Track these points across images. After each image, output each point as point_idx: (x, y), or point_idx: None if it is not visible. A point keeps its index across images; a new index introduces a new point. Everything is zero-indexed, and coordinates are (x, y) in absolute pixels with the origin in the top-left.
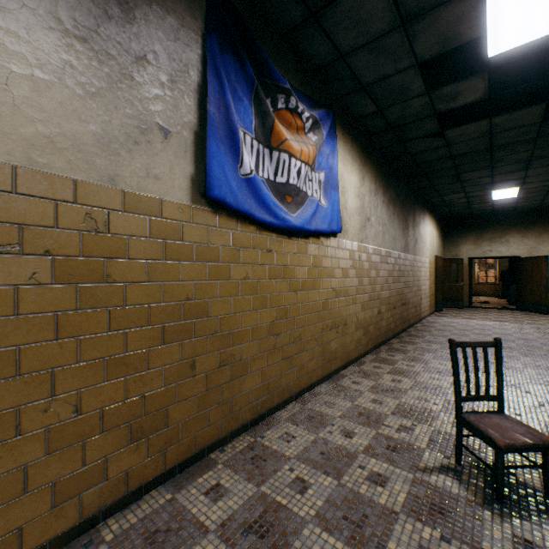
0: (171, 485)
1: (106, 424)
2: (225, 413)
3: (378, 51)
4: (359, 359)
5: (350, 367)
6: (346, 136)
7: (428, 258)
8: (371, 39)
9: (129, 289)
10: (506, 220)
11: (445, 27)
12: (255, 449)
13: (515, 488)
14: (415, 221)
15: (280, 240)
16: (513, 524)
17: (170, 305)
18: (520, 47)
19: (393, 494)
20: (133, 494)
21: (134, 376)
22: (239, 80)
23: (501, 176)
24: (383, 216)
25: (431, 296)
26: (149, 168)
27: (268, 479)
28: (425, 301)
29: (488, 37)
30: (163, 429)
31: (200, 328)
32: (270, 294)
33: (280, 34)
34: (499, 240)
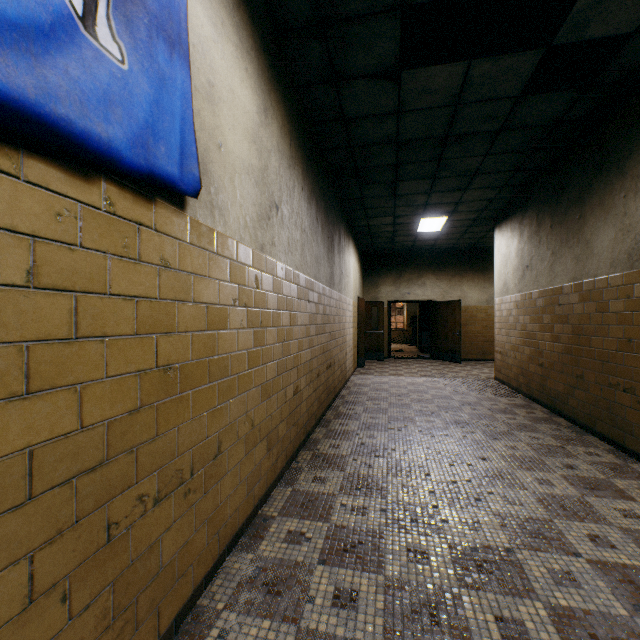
0: None
1: None
2: None
3: None
4: (258, 513)
5: (231, 561)
6: None
7: (352, 299)
8: None
9: None
10: (423, 260)
11: None
12: None
13: None
14: (341, 245)
15: None
16: None
17: None
18: None
19: None
20: None
21: None
22: None
23: (438, 195)
24: (302, 215)
25: (354, 348)
26: None
27: None
28: (350, 356)
29: None
30: None
31: None
32: None
33: None
34: (417, 282)
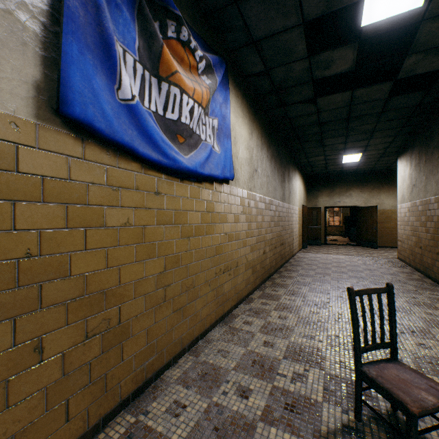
0: None
1: None
2: (95, 395)
3: (270, 0)
4: (249, 296)
5: (241, 306)
6: (237, 91)
7: (298, 207)
8: None
9: None
10: (350, 179)
11: None
12: (134, 437)
13: None
14: (289, 176)
15: (170, 182)
16: None
17: None
18: (387, 20)
19: None
20: None
21: None
22: None
23: (351, 143)
24: (267, 169)
25: (299, 236)
26: None
27: None
28: (296, 241)
29: (365, 3)
30: None
31: (52, 294)
32: (159, 242)
33: None
34: (345, 194)
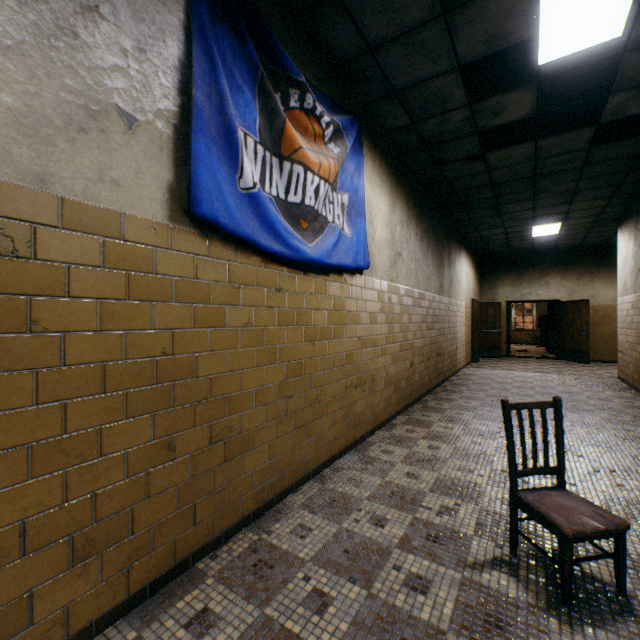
0: (138, 615)
1: (31, 542)
2: (218, 505)
3: (414, 46)
4: (390, 422)
5: (379, 432)
6: (374, 153)
7: (464, 301)
8: (405, 30)
9: (70, 341)
10: (546, 259)
11: (493, 22)
12: (258, 552)
13: (581, 583)
14: (451, 259)
15: (292, 276)
16: (585, 635)
17: (136, 363)
18: (574, 55)
19: (438, 604)
20: (77, 638)
21: (78, 467)
22: (238, 63)
23: (543, 209)
24: (416, 251)
25: (467, 344)
26: (104, 168)
27: (276, 596)
28: (461, 350)
29: (540, 39)
30: (126, 538)
31: (182, 394)
32: (280, 345)
33: (292, 13)
34: (539, 282)
